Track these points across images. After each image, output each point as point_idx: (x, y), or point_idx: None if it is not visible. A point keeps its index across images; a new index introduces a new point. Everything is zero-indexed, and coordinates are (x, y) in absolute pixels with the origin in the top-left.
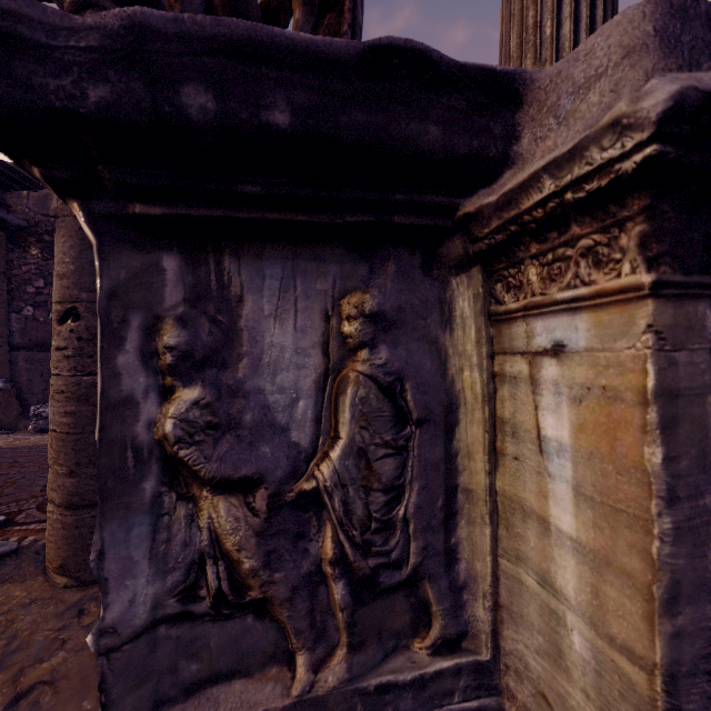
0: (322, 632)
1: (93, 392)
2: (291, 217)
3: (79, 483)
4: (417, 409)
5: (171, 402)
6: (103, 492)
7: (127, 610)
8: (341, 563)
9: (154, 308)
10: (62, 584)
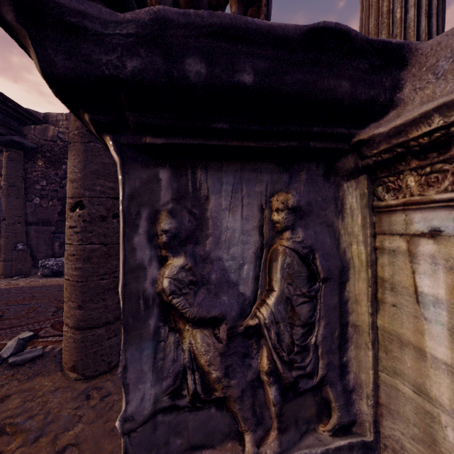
0: (261, 419)
1: (93, 255)
2: (244, 143)
3: (84, 313)
4: (323, 271)
5: (166, 267)
6: (126, 327)
7: (139, 404)
8: (274, 374)
9: (155, 205)
10: (74, 378)
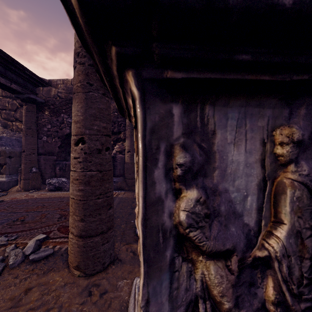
0: None
1: (91, 180)
2: (259, 77)
3: (85, 225)
4: None
5: (180, 199)
6: (148, 261)
7: None
8: (282, 305)
9: (169, 139)
10: (77, 275)
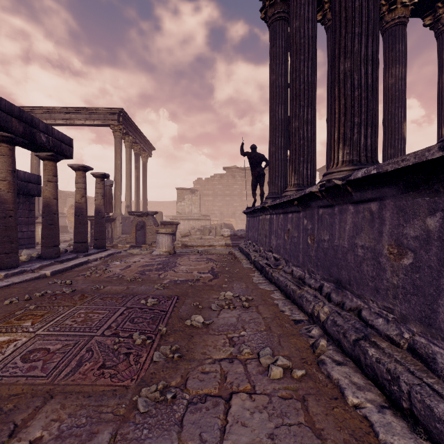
0: None
1: None
2: None
3: None
4: None
5: None
6: None
7: None
8: None
9: None
10: None
